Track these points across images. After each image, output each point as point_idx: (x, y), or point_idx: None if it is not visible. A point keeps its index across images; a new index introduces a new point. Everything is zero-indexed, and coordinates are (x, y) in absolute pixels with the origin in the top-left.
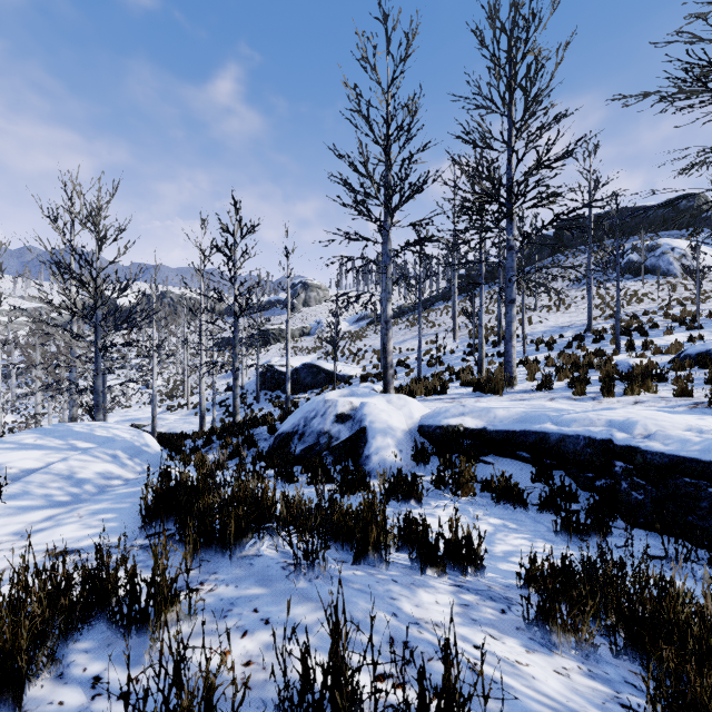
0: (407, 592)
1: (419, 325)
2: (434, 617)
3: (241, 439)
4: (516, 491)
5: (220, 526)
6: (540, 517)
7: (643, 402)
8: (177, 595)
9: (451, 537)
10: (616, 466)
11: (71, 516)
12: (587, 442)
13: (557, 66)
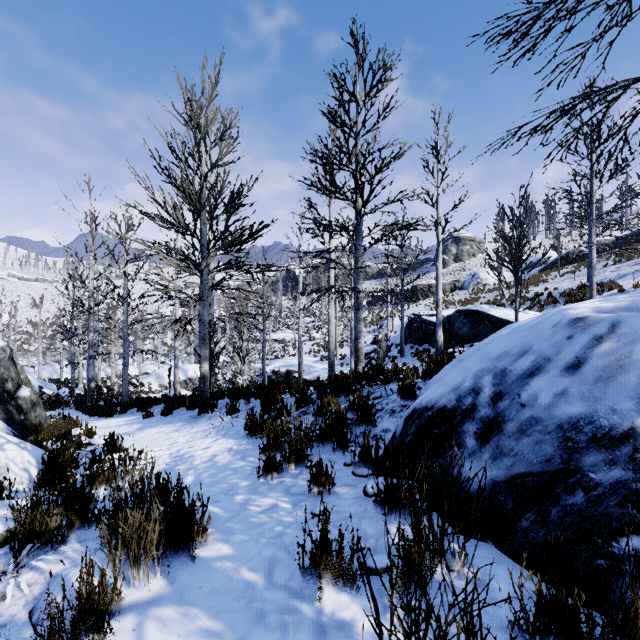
0: None
1: None
2: None
3: (348, 405)
4: None
5: None
6: None
7: None
8: None
9: None
10: None
11: None
12: None
13: None
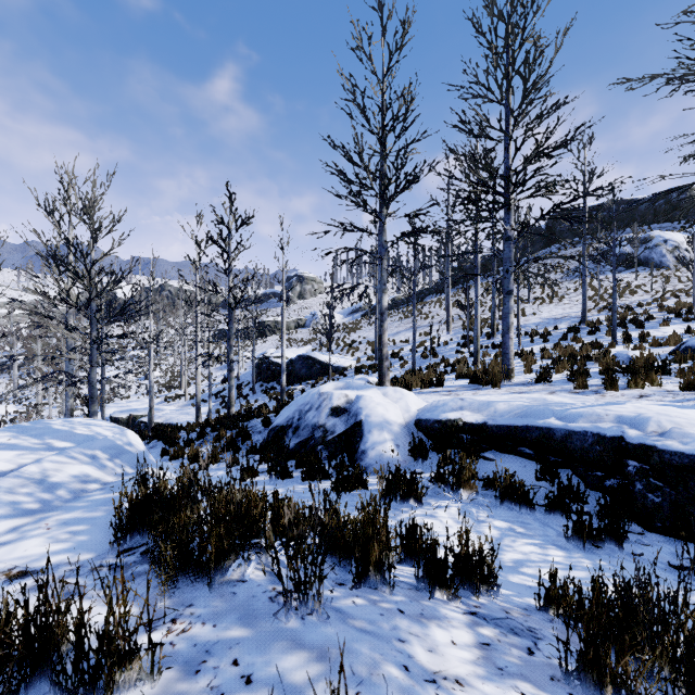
0: (417, 628)
1: (414, 317)
2: (453, 669)
3: (236, 432)
4: (522, 491)
5: (199, 547)
6: (548, 520)
7: (649, 395)
8: (136, 649)
9: (460, 552)
10: (629, 466)
11: (38, 527)
12: (596, 439)
13: (556, 52)
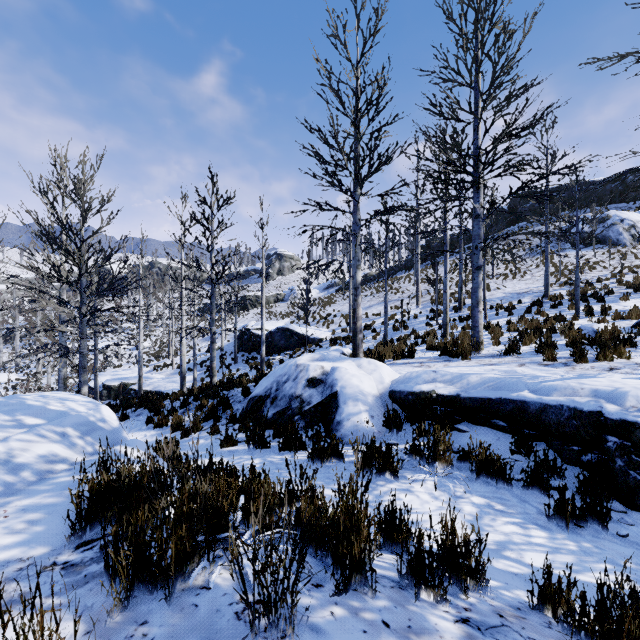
0: None
1: (386, 291)
2: None
3: (217, 401)
4: (498, 465)
5: (157, 551)
6: (526, 496)
7: (619, 368)
8: None
9: (446, 543)
10: (609, 441)
11: None
12: (573, 413)
13: (524, 37)
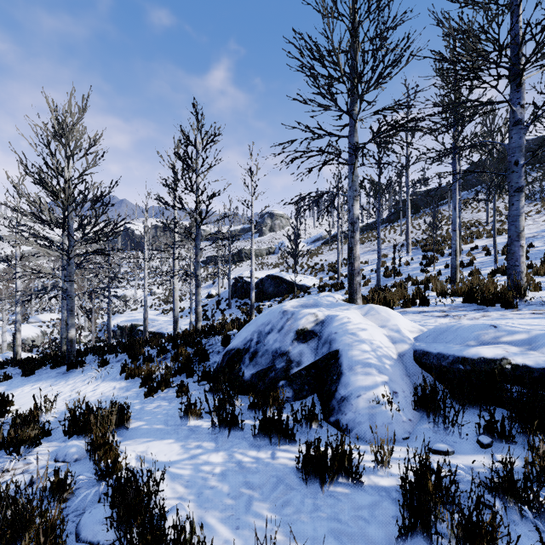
0: None
1: (379, 235)
2: None
3: (193, 351)
4: None
5: None
6: None
7: None
8: None
9: None
10: None
11: None
12: None
13: None
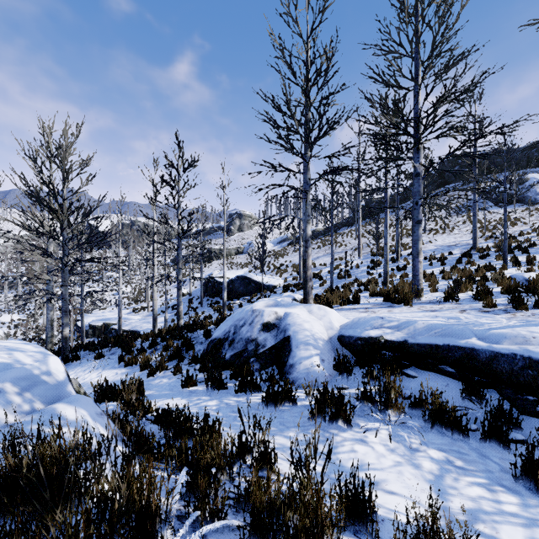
0: None
1: (332, 244)
2: None
3: (181, 342)
4: (454, 416)
5: None
6: (484, 449)
7: None
8: None
9: None
10: None
11: None
12: (528, 363)
13: (462, 8)
